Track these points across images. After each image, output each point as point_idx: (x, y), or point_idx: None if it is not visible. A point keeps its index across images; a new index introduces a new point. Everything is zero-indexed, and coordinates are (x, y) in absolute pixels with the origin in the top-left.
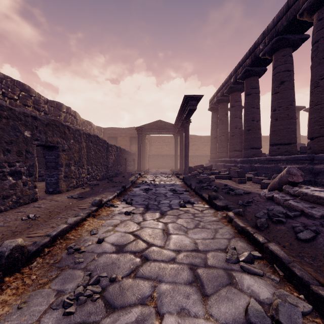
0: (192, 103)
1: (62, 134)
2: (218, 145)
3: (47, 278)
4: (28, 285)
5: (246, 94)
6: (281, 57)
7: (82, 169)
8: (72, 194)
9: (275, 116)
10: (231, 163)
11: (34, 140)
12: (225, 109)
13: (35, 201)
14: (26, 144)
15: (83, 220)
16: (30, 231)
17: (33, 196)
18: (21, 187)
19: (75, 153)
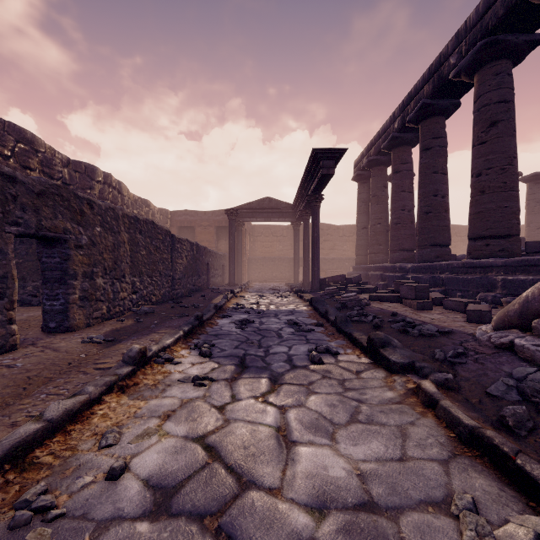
0: (327, 163)
1: (76, 215)
2: (371, 241)
3: None
4: None
5: (423, 149)
6: (492, 78)
7: (120, 283)
8: (94, 334)
9: (480, 185)
10: (395, 272)
11: (9, 224)
12: (382, 177)
13: (9, 351)
14: None
15: (92, 403)
16: None
17: (4, 341)
18: None
19: (106, 252)
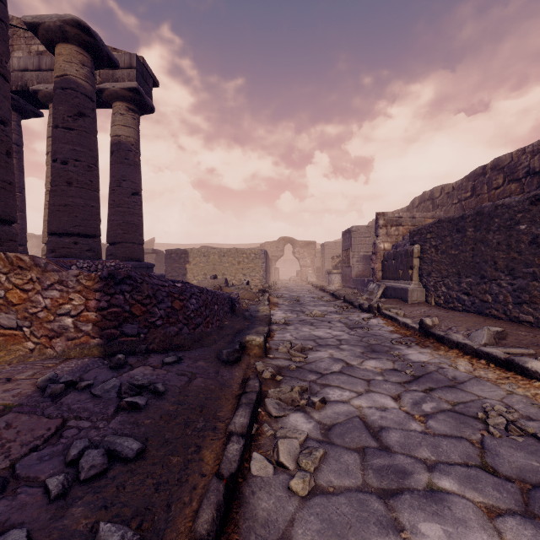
0: None
1: None
2: None
3: None
4: None
5: None
6: None
7: None
8: None
9: None
10: None
11: None
12: None
13: None
14: None
15: None
16: None
17: None
18: None
19: None
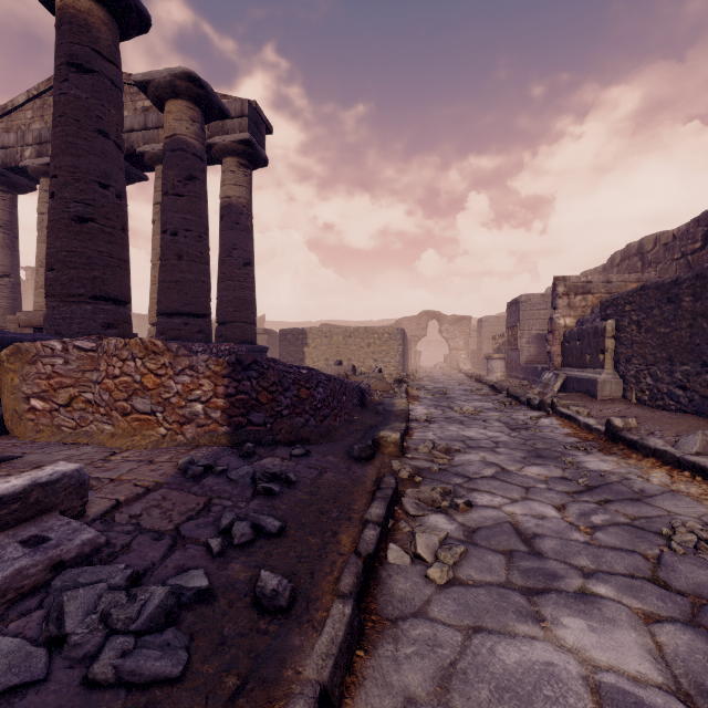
0: None
1: None
2: None
3: None
4: None
5: None
6: None
7: None
8: None
9: None
10: None
11: None
12: None
13: None
14: None
15: None
16: None
17: None
18: None
19: None
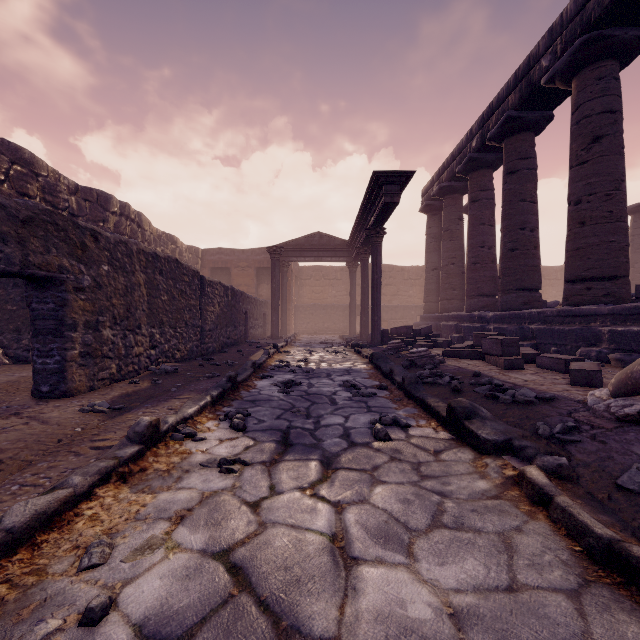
0: (390, 189)
1: (76, 250)
2: (443, 284)
3: None
4: None
5: (508, 172)
6: (594, 83)
7: (135, 335)
8: (97, 400)
9: (580, 215)
10: (473, 322)
11: None
12: (456, 208)
13: None
14: None
15: (79, 499)
16: None
17: None
18: None
19: (115, 296)
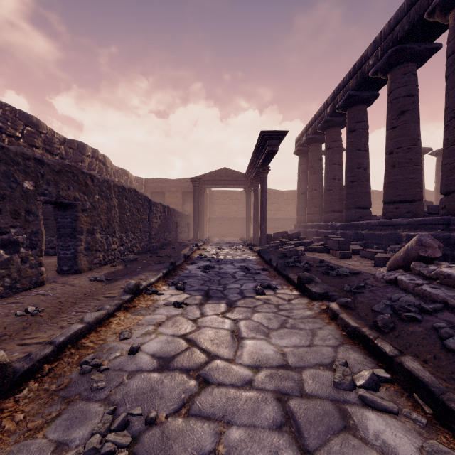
0: (272, 142)
1: (82, 187)
2: (309, 203)
3: (43, 418)
4: (8, 433)
5: (349, 131)
6: (401, 77)
7: (112, 237)
8: (96, 275)
9: (392, 161)
10: (327, 229)
11: (39, 195)
12: (317, 152)
13: (40, 286)
14: (26, 200)
15: (109, 316)
16: (26, 334)
17: (37, 278)
18: (18, 264)
19: (102, 214)
